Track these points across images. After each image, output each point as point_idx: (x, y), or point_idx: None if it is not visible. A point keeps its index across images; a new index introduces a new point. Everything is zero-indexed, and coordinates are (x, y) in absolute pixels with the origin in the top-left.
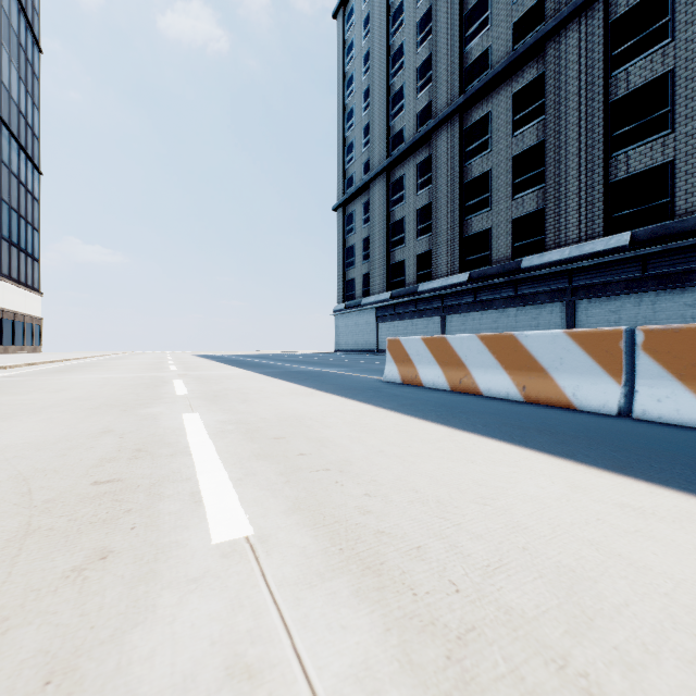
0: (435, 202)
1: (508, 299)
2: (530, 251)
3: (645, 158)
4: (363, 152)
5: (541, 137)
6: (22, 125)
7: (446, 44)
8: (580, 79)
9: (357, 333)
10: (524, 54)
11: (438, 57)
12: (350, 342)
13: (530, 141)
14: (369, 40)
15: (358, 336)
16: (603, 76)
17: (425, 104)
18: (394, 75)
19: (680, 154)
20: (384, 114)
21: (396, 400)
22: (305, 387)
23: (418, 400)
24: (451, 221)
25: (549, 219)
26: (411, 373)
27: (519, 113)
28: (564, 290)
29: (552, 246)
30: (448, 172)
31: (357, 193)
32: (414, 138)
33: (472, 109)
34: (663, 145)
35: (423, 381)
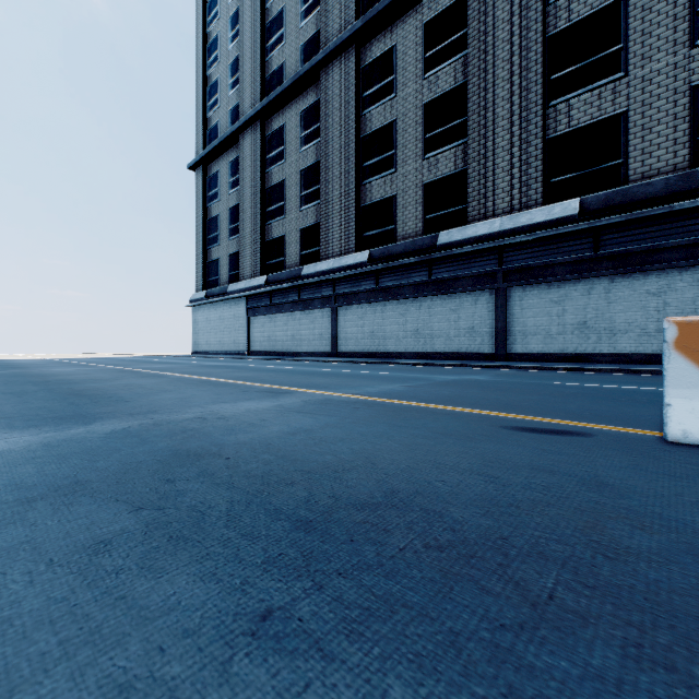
0: (324, 160)
1: (420, 286)
2: (446, 225)
3: (591, 108)
4: (231, 95)
5: (460, 79)
6: None
7: None
8: (512, 2)
9: (222, 329)
10: None
11: None
12: (213, 341)
13: (446, 85)
14: None
15: (223, 334)
16: None
17: (311, 35)
18: None
19: (635, 104)
20: (257, 45)
21: None
22: None
23: None
24: (346, 184)
25: (473, 182)
26: None
27: (432, 48)
28: (493, 274)
29: (477, 217)
30: (341, 120)
31: (222, 146)
32: (298, 74)
33: (372, 42)
34: (615, 91)
35: None
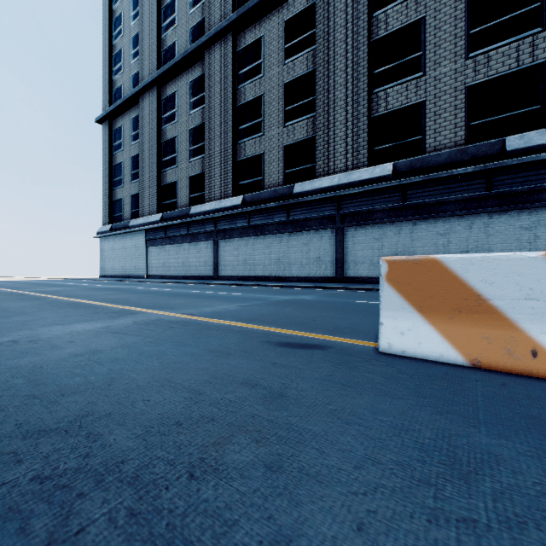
0: (208, 122)
1: (281, 224)
2: (300, 178)
3: (401, 96)
4: (132, 64)
5: (310, 67)
6: None
7: None
8: (347, 13)
9: (124, 257)
10: None
11: None
12: (117, 266)
13: (300, 70)
14: None
15: (126, 260)
16: (367, 12)
17: (198, 21)
18: None
19: (430, 96)
20: (154, 24)
21: None
22: None
23: None
24: (225, 142)
25: (319, 146)
26: None
27: (290, 41)
28: (334, 217)
29: (322, 173)
30: (221, 91)
31: (125, 105)
32: (186, 51)
33: (245, 31)
34: (417, 86)
35: None
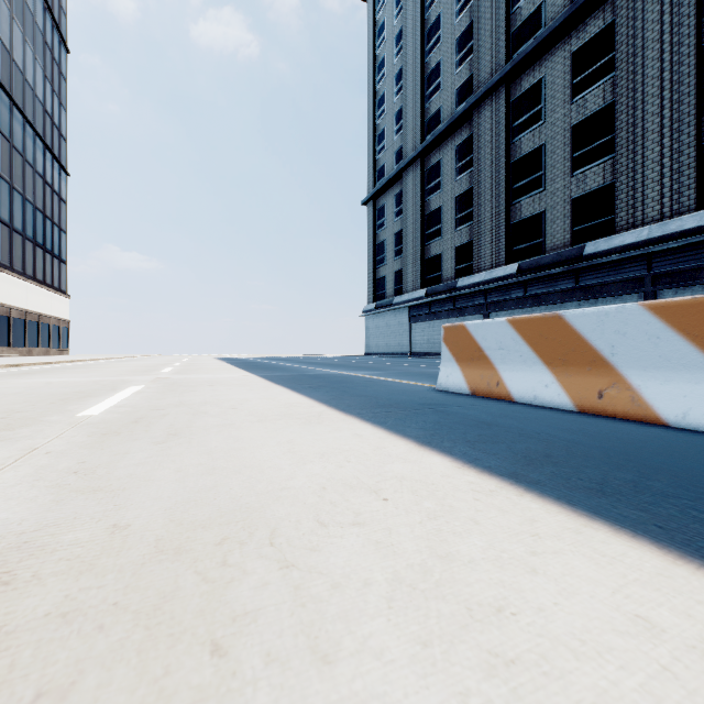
0: (477, 187)
1: (566, 292)
2: (594, 235)
3: None
4: (395, 140)
5: (608, 99)
6: (48, 125)
7: (490, 7)
8: (662, 22)
9: (388, 334)
10: (588, 3)
11: (481, 23)
12: (381, 344)
13: (594, 106)
14: (401, 18)
15: (389, 338)
16: (694, 13)
17: (465, 79)
18: (429, 52)
19: None
20: (418, 96)
21: (497, 440)
22: (312, 401)
23: (548, 441)
24: (496, 206)
25: (620, 194)
26: (488, 378)
27: (580, 74)
28: (641, 279)
29: (625, 227)
30: (492, 151)
31: (388, 184)
32: (453, 117)
33: (521, 77)
34: None
35: (513, 392)
